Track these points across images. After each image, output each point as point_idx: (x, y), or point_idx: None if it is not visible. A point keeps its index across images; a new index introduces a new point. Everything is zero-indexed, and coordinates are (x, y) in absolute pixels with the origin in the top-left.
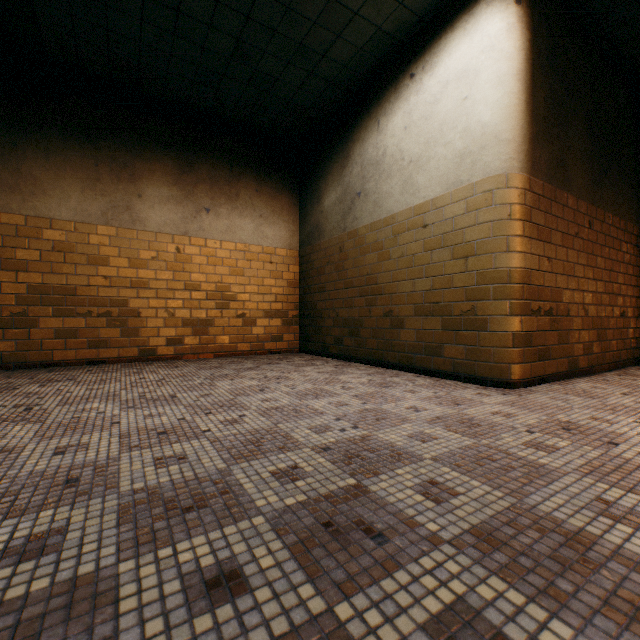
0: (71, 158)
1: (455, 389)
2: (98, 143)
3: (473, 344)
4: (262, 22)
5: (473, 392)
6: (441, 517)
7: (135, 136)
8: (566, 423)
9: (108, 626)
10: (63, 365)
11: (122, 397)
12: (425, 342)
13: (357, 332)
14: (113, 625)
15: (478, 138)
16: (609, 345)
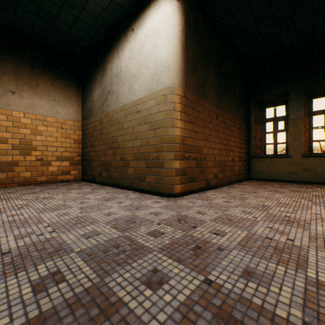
0: None
1: (146, 199)
2: None
3: (158, 175)
4: None
5: (154, 201)
6: (26, 308)
7: None
8: (183, 216)
9: None
10: None
11: None
12: (138, 174)
13: (109, 169)
14: None
15: (160, 67)
16: (226, 174)
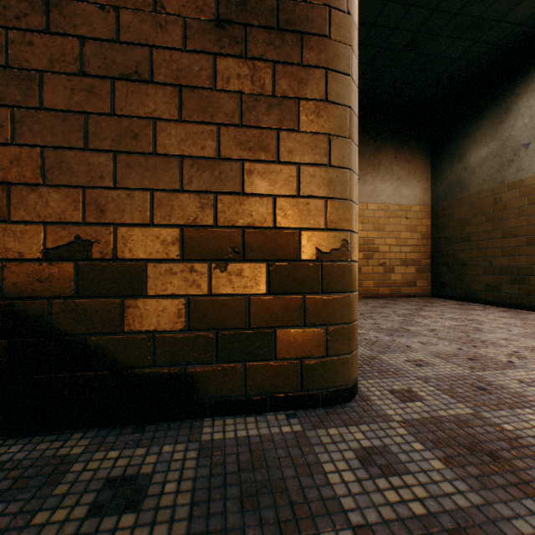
0: None
1: None
2: None
3: None
4: (446, 10)
5: None
6: None
7: None
8: None
9: None
10: None
11: (363, 326)
12: None
13: (523, 280)
14: None
15: None
16: None
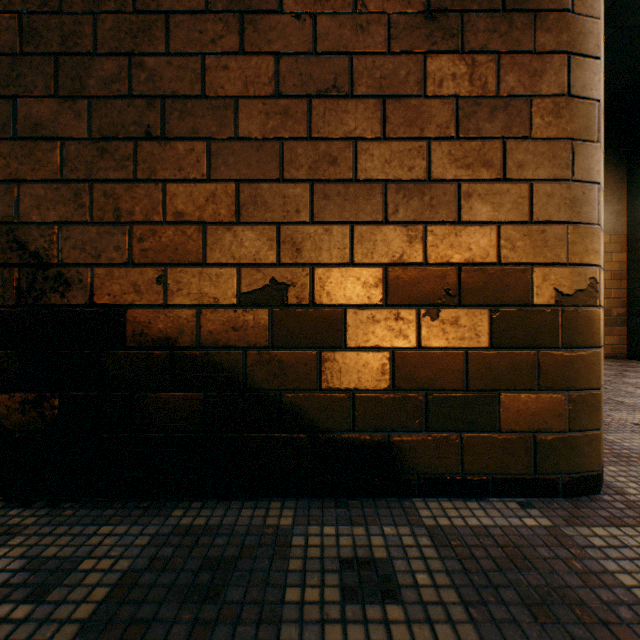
0: None
1: None
2: None
3: None
4: None
5: None
6: None
7: None
8: None
9: None
10: None
11: None
12: None
13: None
14: None
15: None
16: None
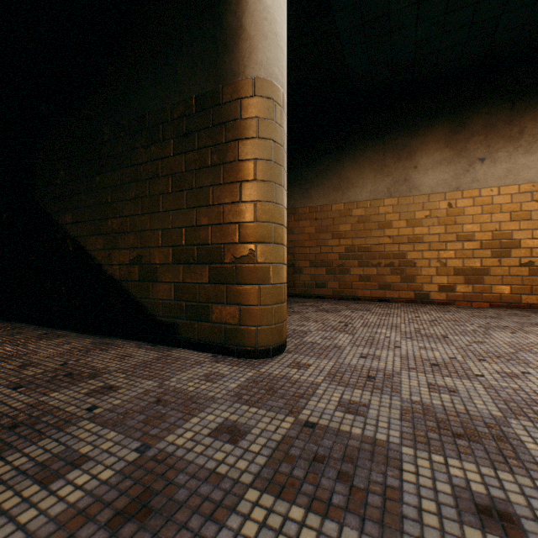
0: (367, 157)
1: None
2: (384, 138)
3: None
4: None
5: None
6: None
7: (410, 120)
8: None
9: (395, 481)
10: (362, 300)
11: (401, 329)
12: None
13: None
14: (398, 483)
15: None
16: None
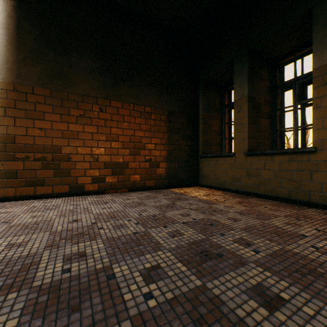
0: None
1: None
2: None
3: None
4: None
5: None
6: None
7: None
8: None
9: None
10: None
11: None
12: None
13: None
14: None
15: None
16: (130, 177)
